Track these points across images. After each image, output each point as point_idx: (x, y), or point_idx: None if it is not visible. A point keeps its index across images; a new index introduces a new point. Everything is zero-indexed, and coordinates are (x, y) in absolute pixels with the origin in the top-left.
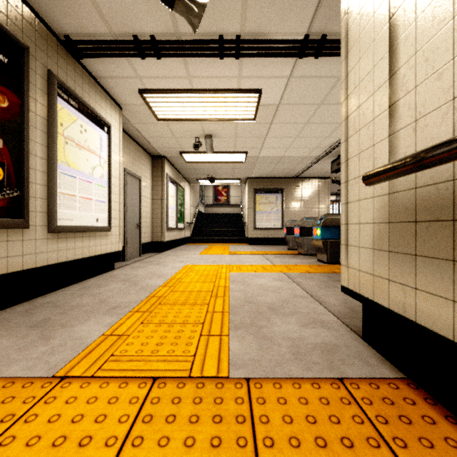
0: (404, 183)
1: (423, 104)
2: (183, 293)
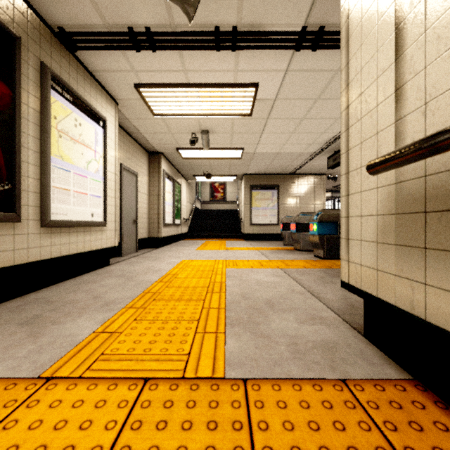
0: (412, 172)
1: (434, 85)
2: (178, 289)
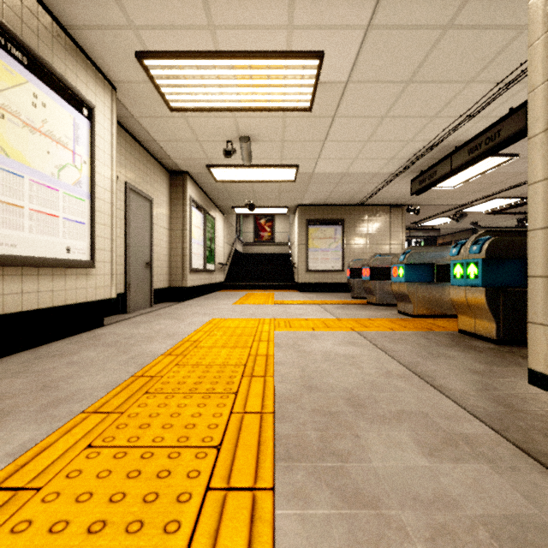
0: None
1: None
2: (195, 369)
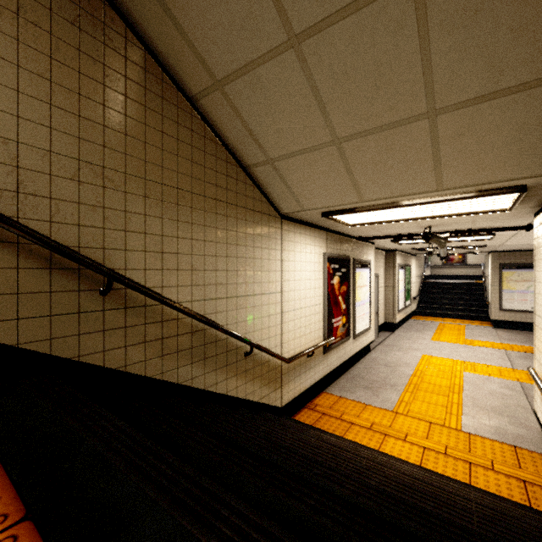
0: None
1: None
2: (429, 385)
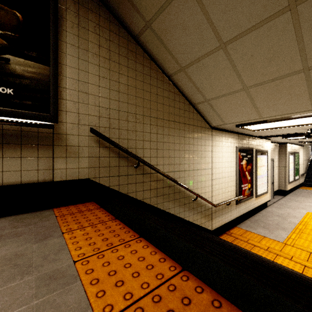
0: None
1: None
2: (311, 231)
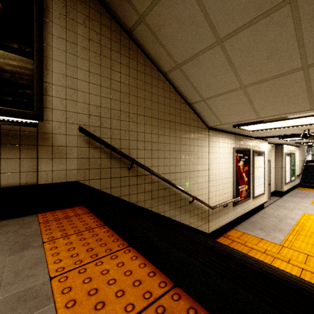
0: None
1: None
2: (308, 232)
